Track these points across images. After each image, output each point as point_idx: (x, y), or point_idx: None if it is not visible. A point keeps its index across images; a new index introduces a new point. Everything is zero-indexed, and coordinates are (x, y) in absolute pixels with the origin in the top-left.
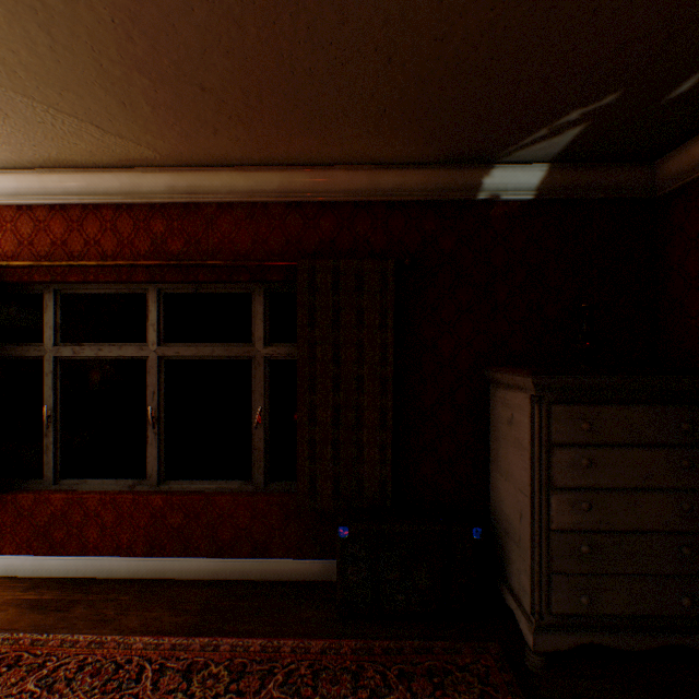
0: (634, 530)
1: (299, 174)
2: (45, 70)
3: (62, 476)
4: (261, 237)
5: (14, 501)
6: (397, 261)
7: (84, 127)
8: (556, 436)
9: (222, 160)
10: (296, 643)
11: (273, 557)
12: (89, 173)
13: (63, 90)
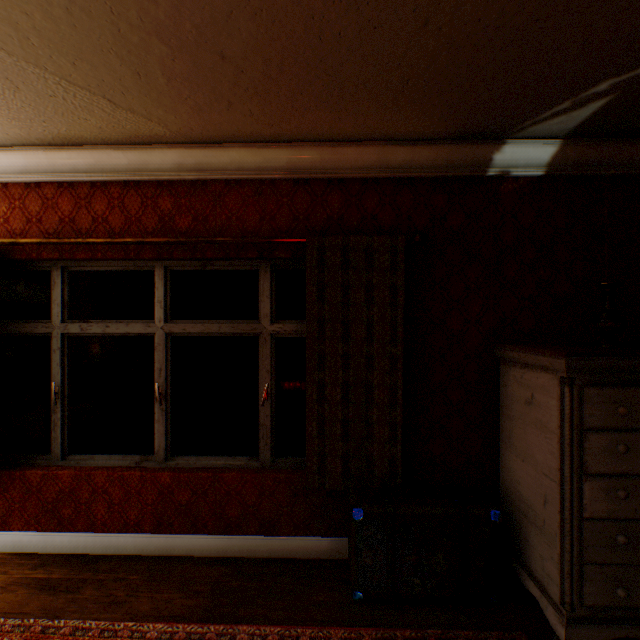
0: None
1: (308, 150)
2: (59, 36)
3: (70, 452)
4: (268, 214)
5: (22, 478)
6: (406, 238)
7: (96, 100)
8: (589, 420)
9: (231, 136)
10: (314, 632)
11: (280, 534)
12: (97, 150)
13: (77, 59)
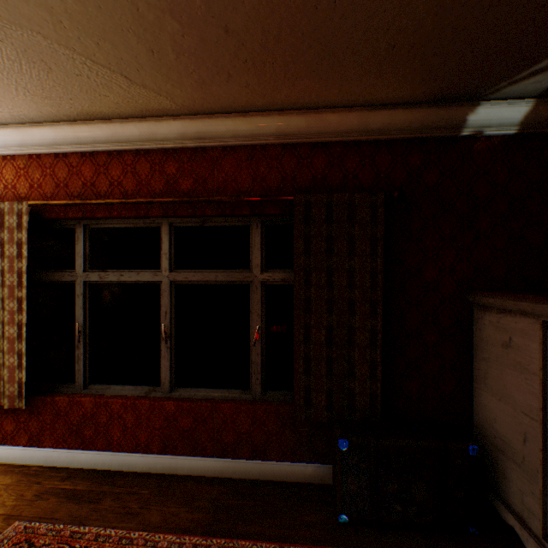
0: None
1: (295, 117)
2: (86, 18)
3: (90, 382)
4: (259, 176)
5: (52, 403)
6: (385, 194)
7: (114, 78)
8: None
9: (228, 106)
10: None
11: (270, 459)
12: (113, 123)
13: (101, 39)
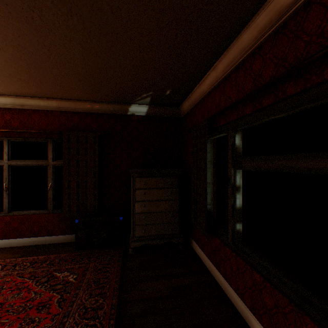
0: (158, 211)
1: (64, 102)
2: None
3: None
4: (51, 122)
5: None
6: (99, 133)
7: None
8: (137, 186)
9: (34, 95)
10: (57, 256)
11: (55, 235)
12: None
13: None
